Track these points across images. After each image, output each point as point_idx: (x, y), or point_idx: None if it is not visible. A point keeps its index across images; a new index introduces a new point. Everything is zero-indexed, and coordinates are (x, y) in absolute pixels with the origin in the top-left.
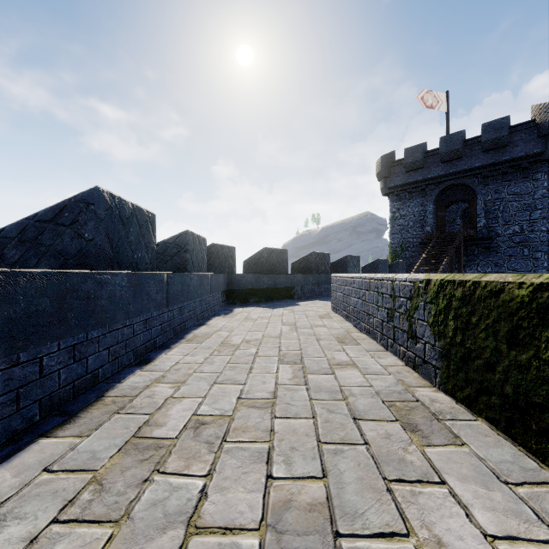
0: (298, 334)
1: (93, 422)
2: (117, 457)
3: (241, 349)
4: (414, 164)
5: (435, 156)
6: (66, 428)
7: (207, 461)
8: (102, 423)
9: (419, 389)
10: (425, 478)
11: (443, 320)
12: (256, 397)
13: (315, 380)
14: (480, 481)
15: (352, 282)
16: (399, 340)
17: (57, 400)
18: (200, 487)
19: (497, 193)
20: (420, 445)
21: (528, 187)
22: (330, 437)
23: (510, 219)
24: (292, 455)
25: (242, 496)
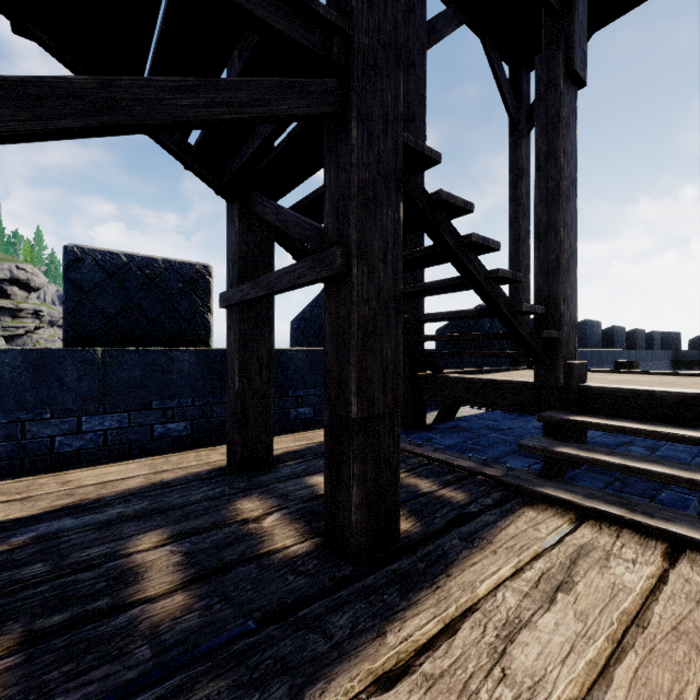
0: None
1: None
2: None
3: None
4: None
5: None
6: None
7: None
8: None
9: None
10: None
11: None
12: None
13: None
14: None
15: None
16: None
17: None
18: None
19: None
20: None
21: None
22: None
23: None
24: None
25: None
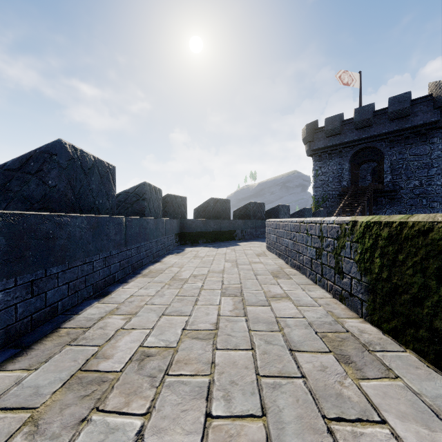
0: (239, 269)
1: (46, 354)
2: (61, 392)
3: (189, 283)
4: (333, 130)
5: (350, 124)
6: (18, 360)
7: (148, 396)
8: (53, 355)
9: (347, 320)
10: (364, 415)
11: (369, 257)
12: (199, 328)
13: (253, 311)
14: (419, 419)
15: (285, 226)
16: (326, 275)
17: (14, 332)
18: (138, 427)
19: (400, 154)
20: (354, 377)
21: (426, 149)
22: (268, 369)
23: (412, 175)
24: (232, 390)
25: (180, 438)
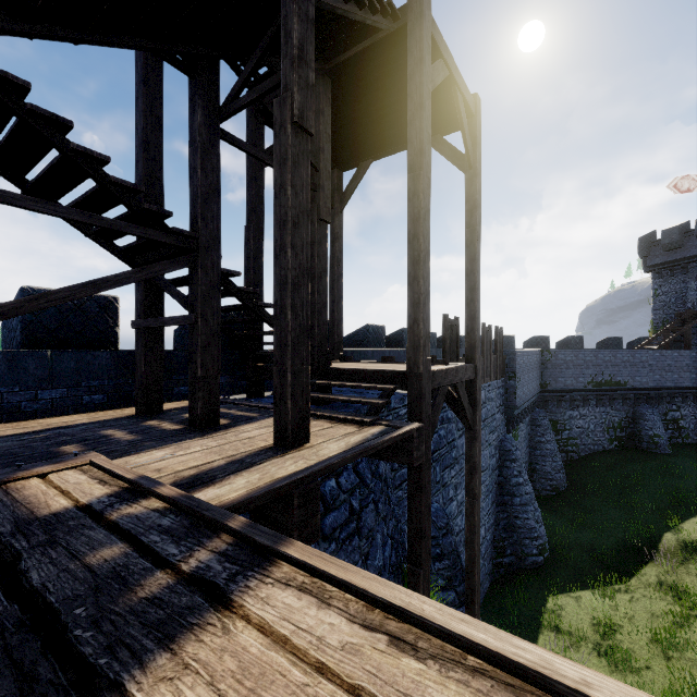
0: None
1: None
2: None
3: None
4: (671, 245)
5: (694, 236)
6: None
7: None
8: None
9: None
10: None
11: None
12: None
13: None
14: None
15: None
16: None
17: None
18: None
19: None
20: None
21: None
22: None
23: None
24: None
25: None
